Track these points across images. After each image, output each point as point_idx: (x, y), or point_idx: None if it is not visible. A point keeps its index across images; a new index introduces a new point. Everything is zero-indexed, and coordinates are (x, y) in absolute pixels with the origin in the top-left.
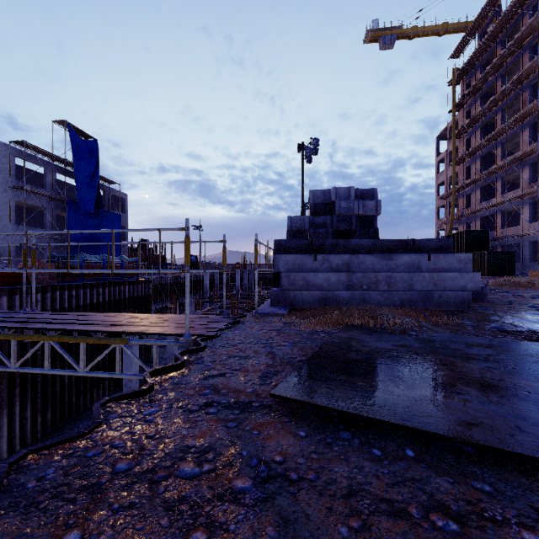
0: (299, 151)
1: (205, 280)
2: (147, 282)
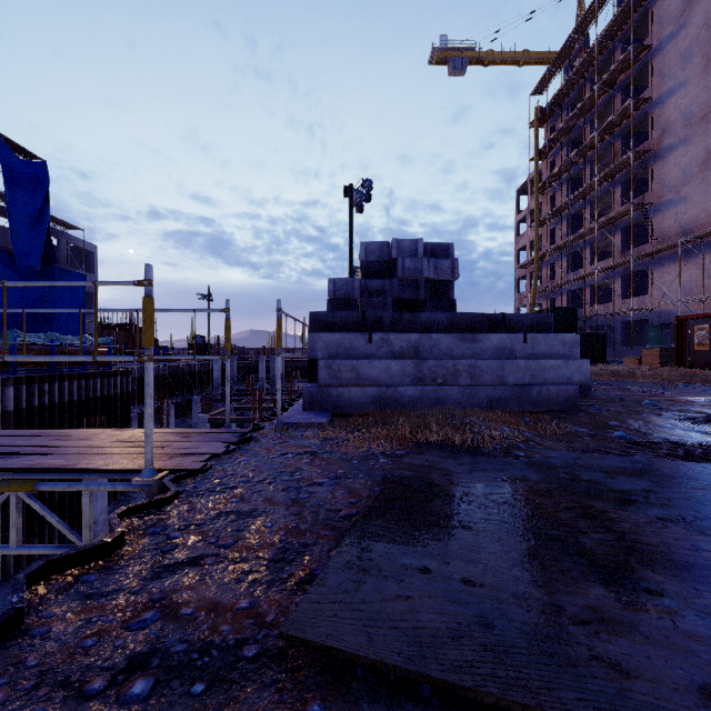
0: (346, 195)
1: (216, 370)
2: (125, 374)
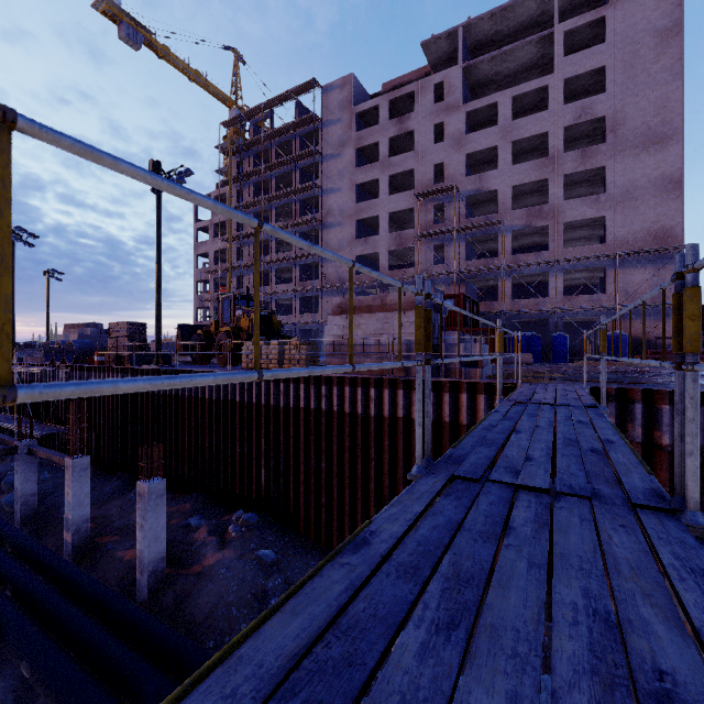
0: (155, 172)
1: None
2: None
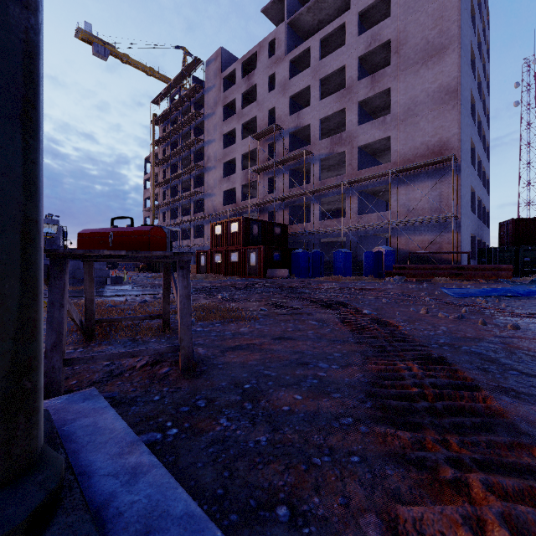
0: None
1: None
2: None
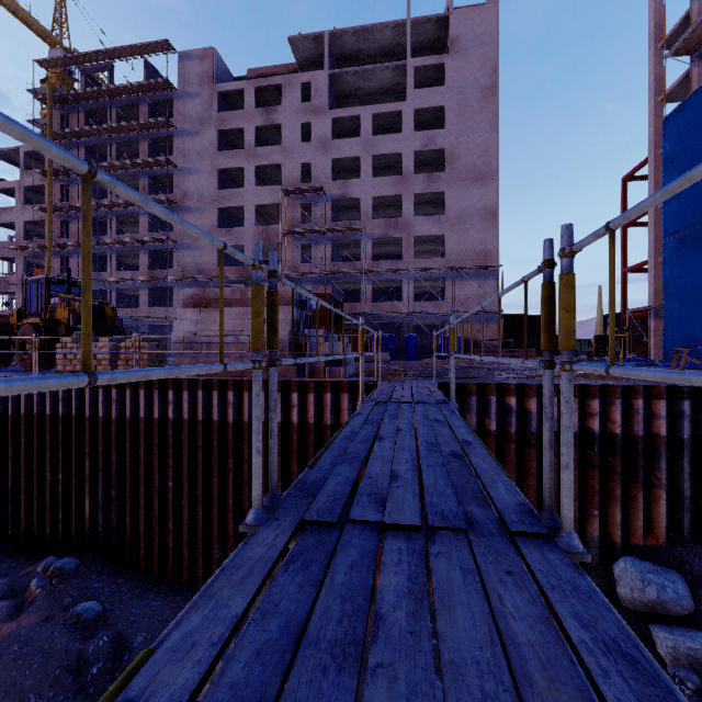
0: None
1: None
2: None
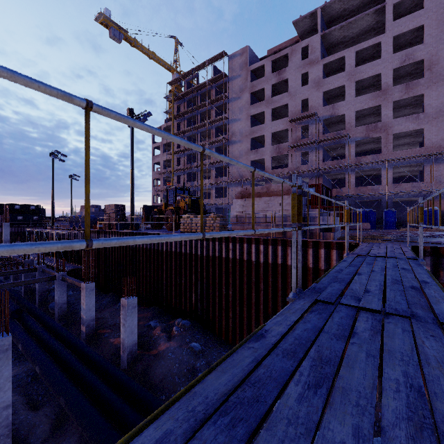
0: (130, 115)
1: None
2: None
